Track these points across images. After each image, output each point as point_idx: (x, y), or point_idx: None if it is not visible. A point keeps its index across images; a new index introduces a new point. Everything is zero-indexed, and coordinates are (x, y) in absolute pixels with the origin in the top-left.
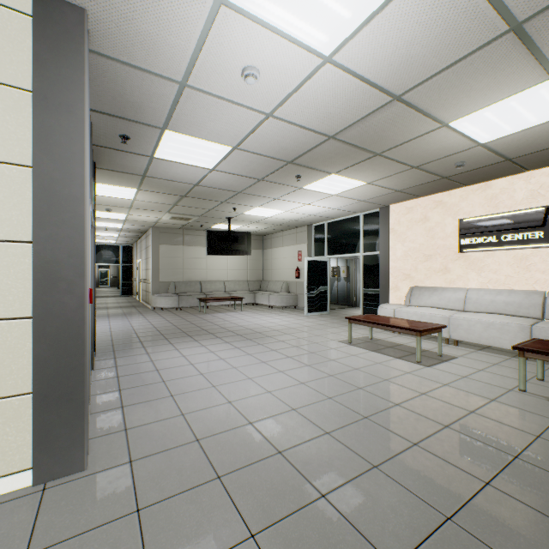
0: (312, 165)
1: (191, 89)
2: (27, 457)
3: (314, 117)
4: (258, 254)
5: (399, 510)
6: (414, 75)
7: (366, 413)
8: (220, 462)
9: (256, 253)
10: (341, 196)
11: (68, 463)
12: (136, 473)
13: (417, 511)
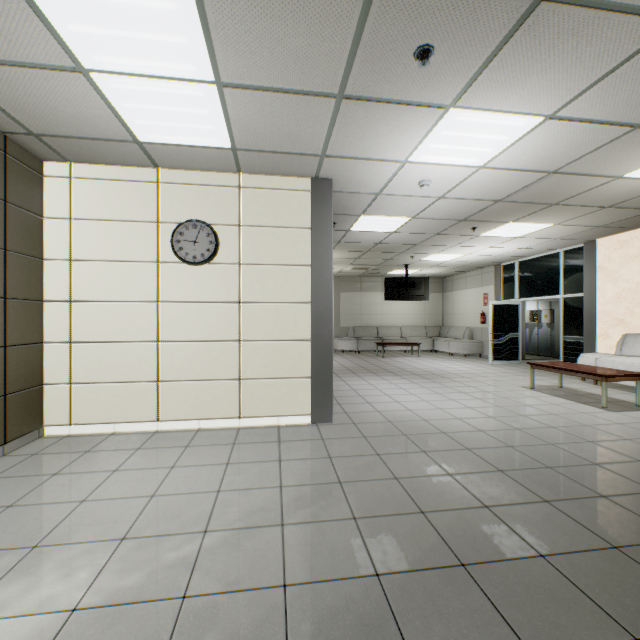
0: (486, 219)
1: (383, 195)
2: (308, 409)
3: (478, 193)
4: (437, 298)
5: (516, 460)
6: (561, 160)
7: (519, 427)
8: (405, 430)
9: (435, 297)
10: (527, 237)
11: (325, 417)
12: (359, 427)
13: (528, 462)
